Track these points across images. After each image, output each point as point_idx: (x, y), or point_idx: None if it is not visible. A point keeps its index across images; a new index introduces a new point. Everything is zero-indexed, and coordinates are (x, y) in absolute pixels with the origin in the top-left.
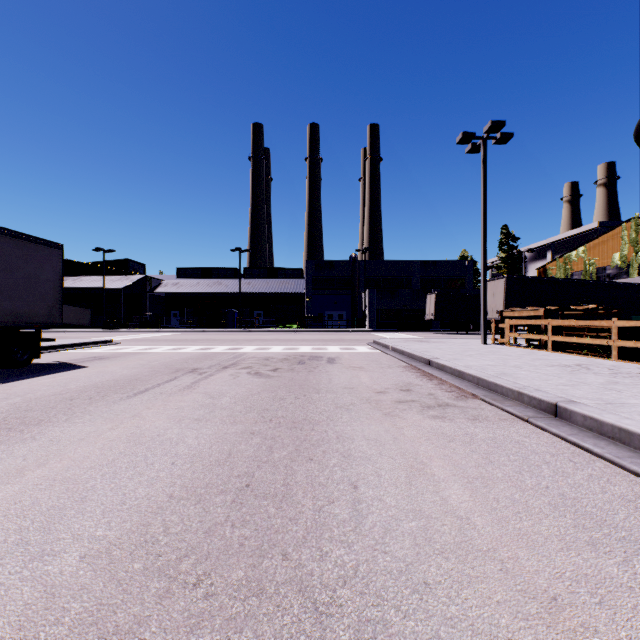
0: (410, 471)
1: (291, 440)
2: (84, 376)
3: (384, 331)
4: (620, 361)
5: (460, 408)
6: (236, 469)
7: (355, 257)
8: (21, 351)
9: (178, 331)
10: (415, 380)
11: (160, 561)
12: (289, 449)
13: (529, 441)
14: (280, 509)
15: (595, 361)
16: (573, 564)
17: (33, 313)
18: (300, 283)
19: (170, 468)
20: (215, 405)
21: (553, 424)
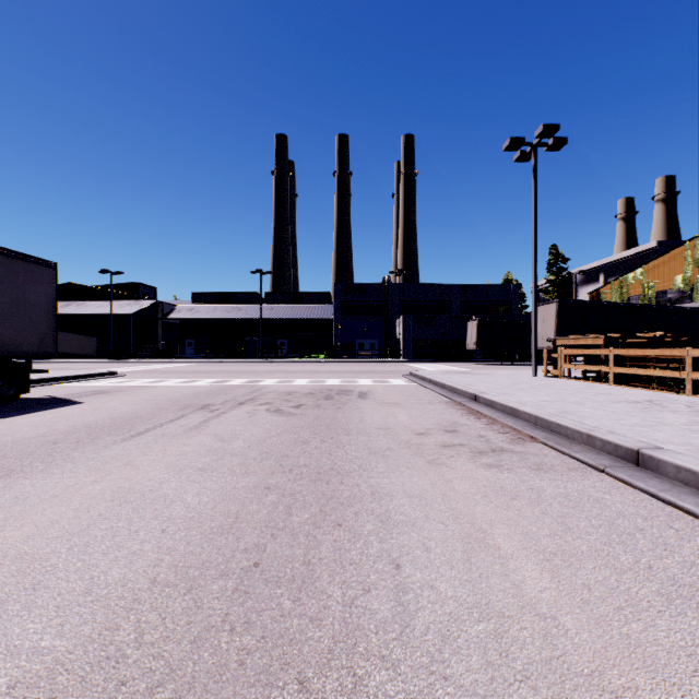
0: (467, 542)
1: (315, 497)
2: (77, 414)
3: (421, 362)
4: (696, 396)
5: (518, 454)
6: (243, 539)
7: (388, 280)
8: (7, 385)
9: (193, 362)
10: (461, 419)
11: (122, 694)
12: (312, 510)
13: (611, 499)
14: (298, 602)
15: (667, 396)
16: None
17: (21, 341)
18: (328, 309)
19: (159, 538)
20: (225, 450)
21: (637, 476)
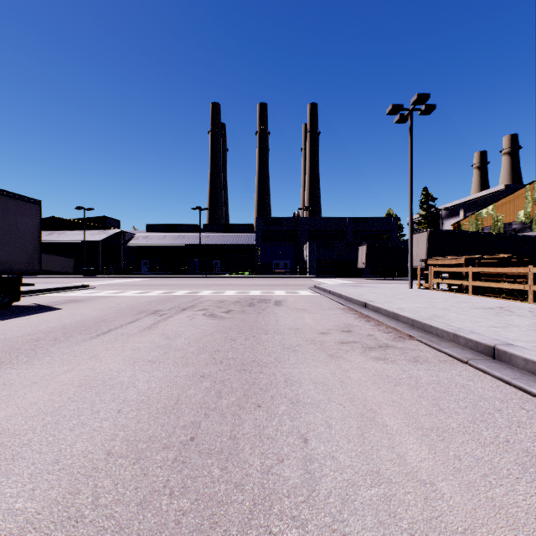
0: (361, 420)
1: (240, 384)
2: (56, 317)
3: (322, 277)
4: None
5: (400, 349)
6: (182, 418)
7: (298, 214)
8: (2, 295)
9: (147, 277)
10: (354, 321)
11: None
12: (237, 394)
13: (474, 385)
14: (225, 470)
15: (514, 304)
16: None
17: (13, 261)
18: (251, 236)
19: (115, 417)
20: (170, 346)
21: (494, 367)
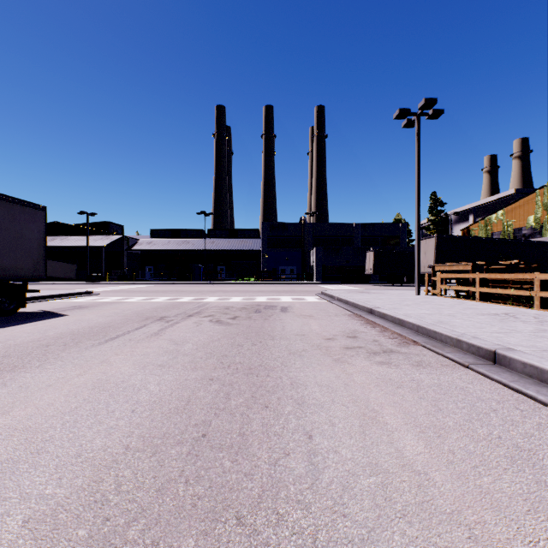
0: (363, 419)
1: (247, 386)
2: (63, 324)
3: (329, 283)
4: (542, 310)
5: (404, 354)
6: (194, 417)
7: (304, 219)
8: (8, 301)
9: (151, 283)
10: (360, 327)
11: (107, 526)
12: (245, 396)
13: (473, 387)
14: (235, 462)
15: (520, 310)
16: (545, 530)
17: (19, 267)
18: (257, 242)
19: (130, 416)
20: (178, 351)
21: (493, 370)
